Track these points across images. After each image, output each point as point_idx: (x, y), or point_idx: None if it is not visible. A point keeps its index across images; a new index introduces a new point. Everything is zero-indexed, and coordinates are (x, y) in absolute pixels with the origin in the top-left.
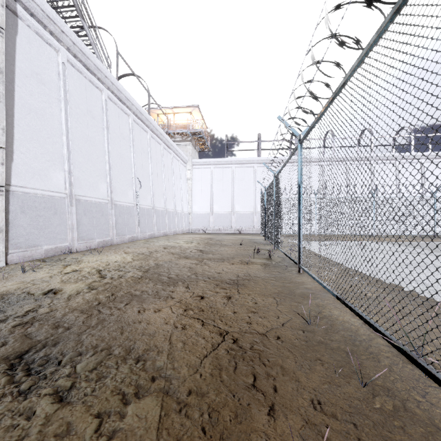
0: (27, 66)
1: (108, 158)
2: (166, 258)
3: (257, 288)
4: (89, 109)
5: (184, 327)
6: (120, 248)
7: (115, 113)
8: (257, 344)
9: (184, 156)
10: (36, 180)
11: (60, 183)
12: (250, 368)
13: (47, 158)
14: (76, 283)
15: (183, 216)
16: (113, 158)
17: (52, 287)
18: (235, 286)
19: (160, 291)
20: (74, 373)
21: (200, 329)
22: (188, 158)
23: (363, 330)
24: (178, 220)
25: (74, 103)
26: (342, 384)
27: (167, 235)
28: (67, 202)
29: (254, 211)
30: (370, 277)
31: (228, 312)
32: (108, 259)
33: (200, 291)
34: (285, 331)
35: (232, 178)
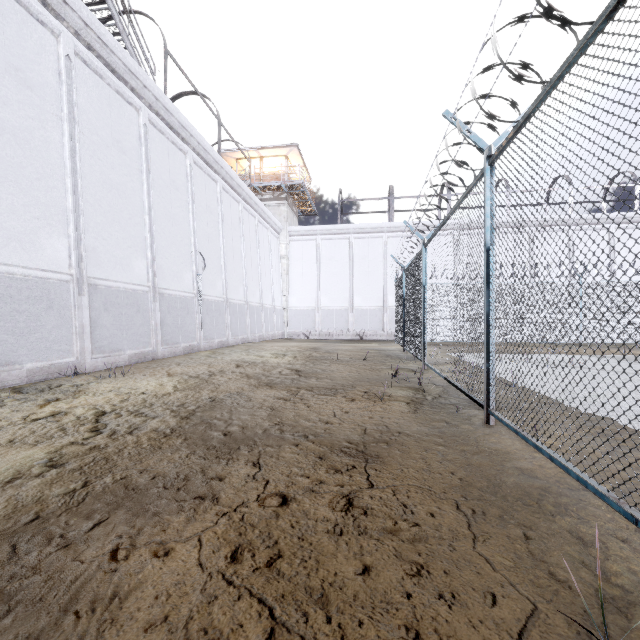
0: None
1: (149, 219)
2: (234, 385)
3: (410, 469)
4: (115, 137)
5: None
6: (164, 365)
7: (162, 148)
8: None
9: (276, 222)
10: (12, 250)
11: (60, 257)
12: None
13: (35, 214)
14: (31, 448)
15: (274, 312)
16: (158, 220)
17: None
18: (360, 461)
19: (193, 477)
20: None
21: None
22: (282, 226)
23: None
24: (266, 319)
25: (88, 126)
26: None
27: (248, 342)
28: (72, 289)
29: (383, 305)
30: None
31: (347, 568)
32: (132, 387)
33: (283, 478)
34: None
35: (349, 255)
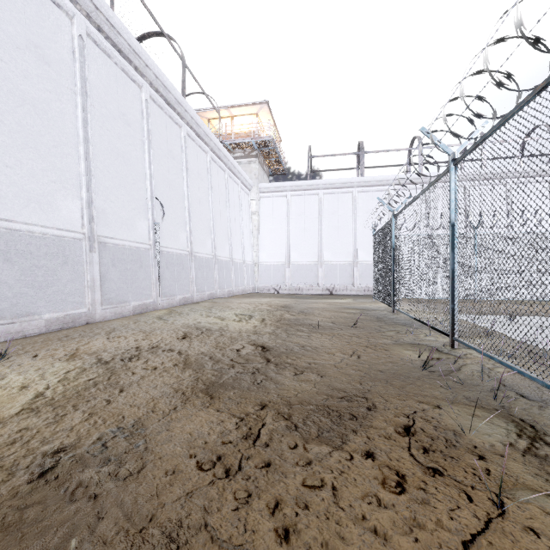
0: None
1: (85, 152)
2: (147, 392)
3: None
4: (32, 40)
5: None
6: (88, 334)
7: (107, 72)
8: None
9: (246, 178)
10: None
11: None
12: None
13: None
14: None
15: (245, 267)
16: (100, 155)
17: None
18: None
19: None
20: None
21: None
22: (253, 182)
23: None
24: (236, 274)
25: None
26: None
27: (216, 298)
28: None
29: (353, 260)
30: None
31: None
32: None
33: None
34: None
35: (319, 211)
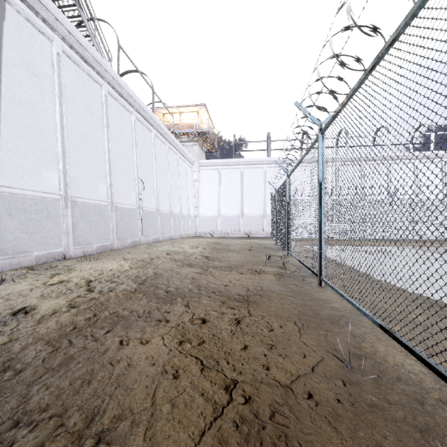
0: (16, 55)
1: (108, 158)
2: (167, 265)
3: (272, 307)
4: (87, 104)
5: (176, 373)
6: (119, 253)
7: (116, 110)
8: (280, 410)
9: (190, 157)
10: (25, 179)
11: (53, 183)
12: None
13: (38, 156)
14: (56, 299)
15: (189, 219)
16: (114, 158)
17: (27, 304)
18: (245, 304)
19: (153, 312)
20: None
21: (197, 376)
22: (195, 159)
23: (430, 382)
24: (184, 223)
25: (70, 98)
26: None
27: (172, 239)
28: (61, 204)
29: (263, 213)
30: (407, 292)
31: (237, 346)
32: (103, 267)
33: (202, 312)
34: (318, 382)
35: (240, 180)
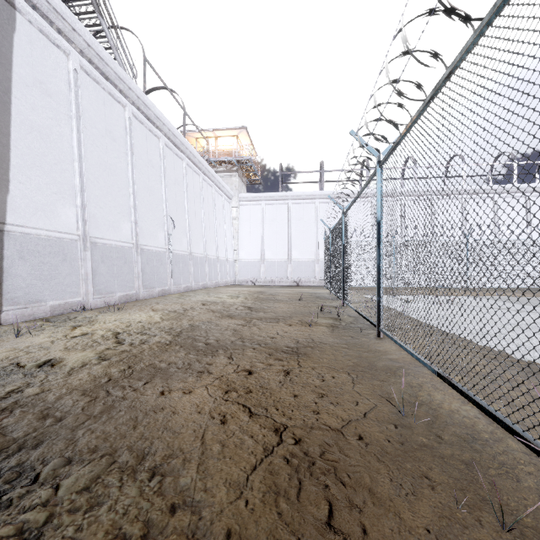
0: (28, 72)
1: (133, 191)
2: (204, 317)
3: (324, 359)
4: (108, 129)
5: (224, 419)
6: (147, 304)
7: (142, 135)
8: (330, 448)
9: (228, 190)
10: (39, 217)
11: (70, 222)
12: (322, 491)
13: (53, 190)
14: (83, 351)
15: (227, 264)
16: (139, 191)
17: (51, 357)
18: (294, 356)
19: (193, 363)
20: (53, 497)
21: (246, 421)
22: (233, 193)
23: (482, 425)
24: (221, 269)
25: (89, 121)
26: (469, 523)
27: (207, 288)
28: (79, 246)
29: (316, 258)
30: (474, 344)
31: (286, 395)
32: (130, 318)
33: (248, 364)
34: (369, 425)
35: (288, 217)
